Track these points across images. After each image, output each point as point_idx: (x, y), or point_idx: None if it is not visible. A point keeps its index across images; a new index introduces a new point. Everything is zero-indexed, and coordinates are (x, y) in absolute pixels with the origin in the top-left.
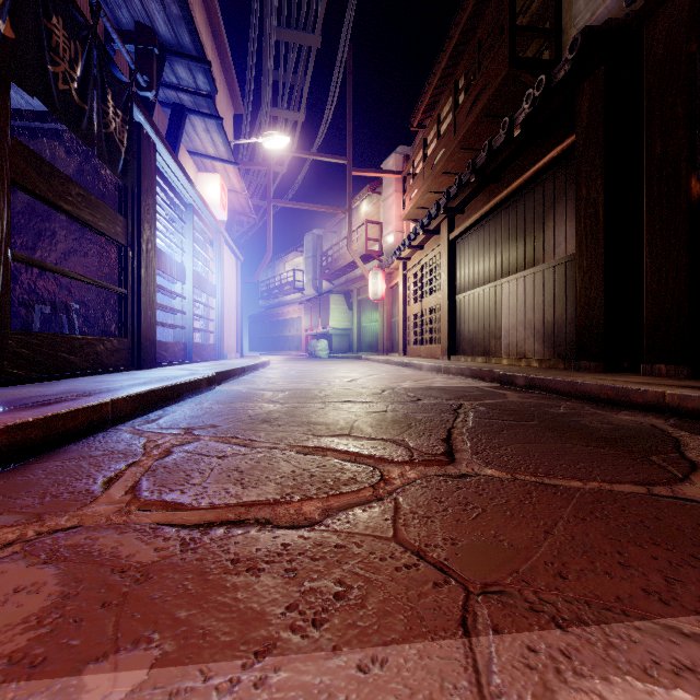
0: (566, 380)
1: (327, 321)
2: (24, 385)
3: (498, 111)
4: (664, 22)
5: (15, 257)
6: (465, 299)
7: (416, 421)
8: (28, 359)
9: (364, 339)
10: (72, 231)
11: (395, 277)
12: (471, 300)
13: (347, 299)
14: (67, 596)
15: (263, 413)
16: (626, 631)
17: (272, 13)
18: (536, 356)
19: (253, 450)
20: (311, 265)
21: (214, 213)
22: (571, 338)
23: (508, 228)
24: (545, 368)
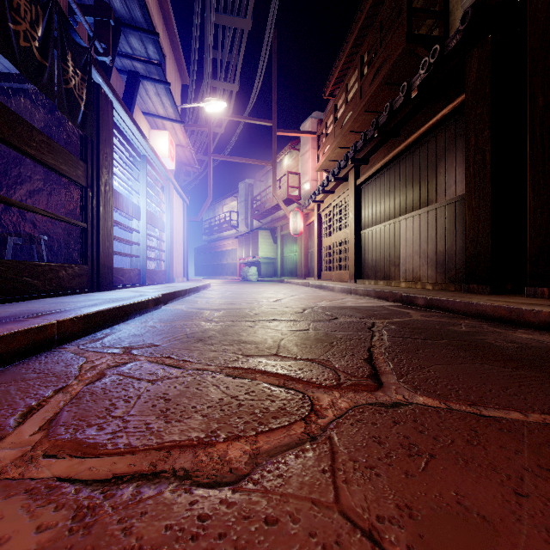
0: (462, 301)
1: (256, 251)
2: None
3: (396, 79)
4: None
5: None
6: (369, 233)
7: (336, 340)
8: None
9: (286, 266)
10: (42, 175)
11: (311, 216)
12: (374, 234)
13: (272, 234)
14: None
15: (198, 332)
16: None
17: (212, 0)
18: (429, 280)
19: (184, 372)
20: (243, 207)
21: (164, 163)
22: (460, 265)
23: (405, 174)
24: (438, 290)
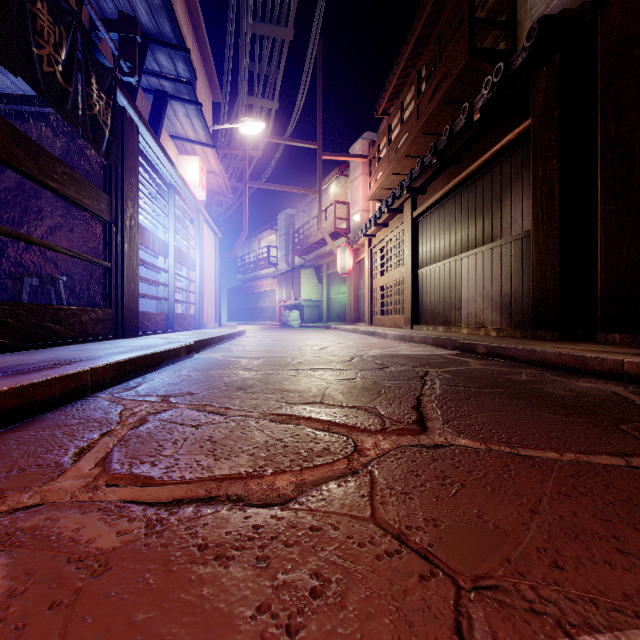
0: (525, 348)
1: (299, 293)
2: (9, 353)
3: (457, 98)
4: (618, 10)
5: (1, 231)
6: (427, 272)
7: (385, 388)
8: (14, 328)
9: (333, 310)
10: (60, 208)
11: (361, 252)
12: (433, 273)
13: (317, 273)
14: (13, 593)
15: (238, 381)
16: None
17: (248, 8)
18: (494, 325)
19: (227, 418)
20: (284, 242)
21: (194, 193)
22: (527, 309)
23: (467, 206)
24: (502, 336)
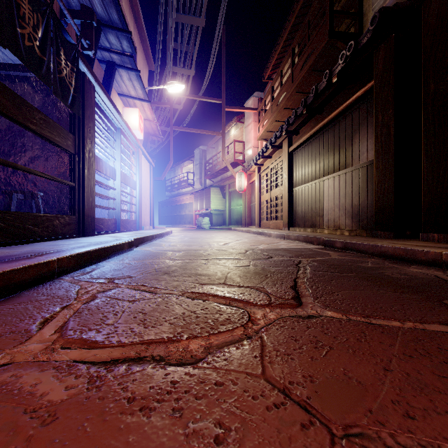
0: (370, 243)
1: (209, 205)
2: (0, 248)
3: (321, 67)
4: (436, 2)
5: None
6: (299, 190)
7: (270, 273)
8: (4, 229)
9: (233, 217)
10: (39, 144)
11: (253, 176)
12: (303, 191)
13: (222, 191)
14: None
15: (164, 267)
16: None
17: (173, 3)
18: (347, 227)
19: (155, 295)
20: (198, 169)
21: (135, 134)
22: (371, 216)
23: (327, 143)
24: (353, 235)
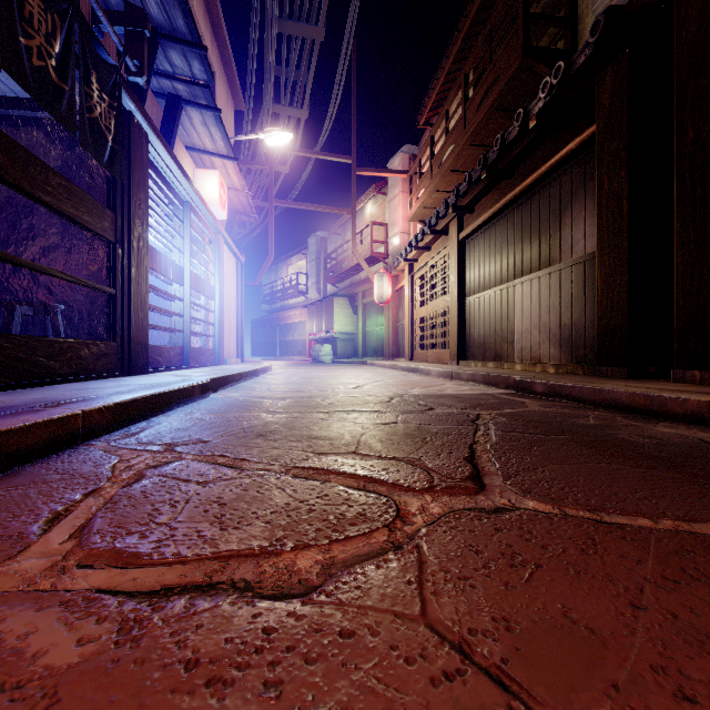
0: (591, 387)
1: (331, 325)
2: None
3: (510, 104)
4: None
5: None
6: (475, 301)
7: (431, 435)
8: None
9: (369, 344)
10: (58, 227)
11: (401, 279)
12: (482, 302)
13: (351, 302)
14: None
15: (258, 425)
16: None
17: (274, 3)
18: (552, 360)
19: (241, 472)
20: (314, 268)
21: (213, 212)
22: (590, 342)
23: (521, 226)
24: (562, 373)
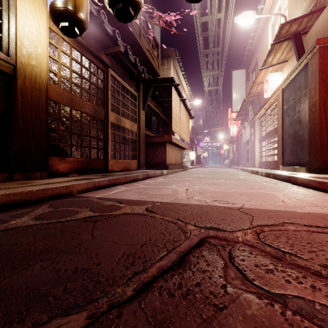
0: None
1: None
2: None
3: None
4: None
5: None
6: None
7: None
8: None
9: None
10: None
11: None
12: None
13: None
14: None
15: None
16: (216, 205)
17: None
18: None
19: None
20: None
21: None
22: None
23: None
24: None
